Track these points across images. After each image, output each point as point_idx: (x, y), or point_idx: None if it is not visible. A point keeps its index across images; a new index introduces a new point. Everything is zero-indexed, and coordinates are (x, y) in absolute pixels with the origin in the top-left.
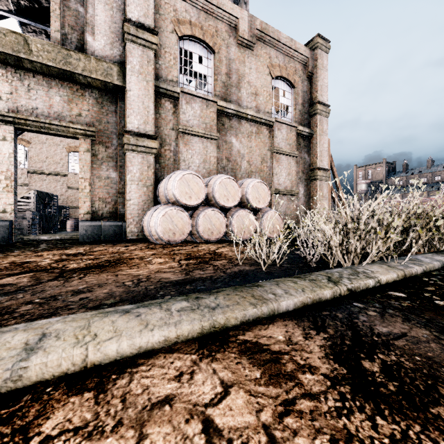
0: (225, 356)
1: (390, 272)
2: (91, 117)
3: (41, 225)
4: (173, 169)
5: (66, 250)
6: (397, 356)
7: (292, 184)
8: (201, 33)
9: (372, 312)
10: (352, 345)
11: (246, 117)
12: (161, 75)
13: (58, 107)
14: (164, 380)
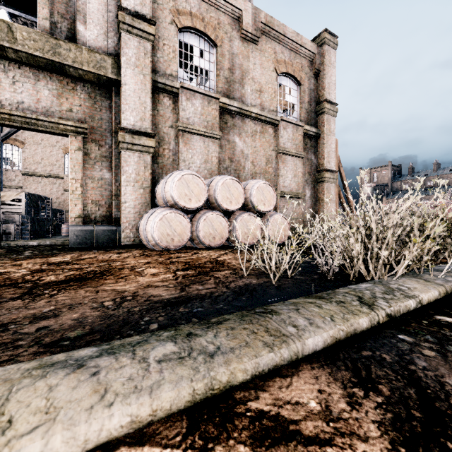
0: (230, 451)
1: (431, 289)
2: (83, 113)
3: (33, 229)
4: (172, 170)
5: (51, 257)
6: None
7: (298, 187)
8: (202, 25)
9: (428, 351)
10: (426, 419)
11: (250, 115)
12: (159, 69)
13: (47, 102)
14: None
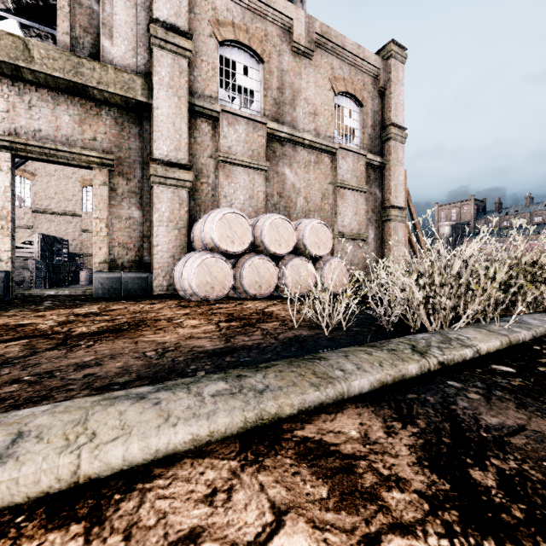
0: (277, 462)
1: (492, 339)
2: (109, 142)
3: (47, 276)
4: (211, 207)
5: (76, 308)
6: (518, 461)
7: (360, 226)
8: (247, 38)
9: (473, 394)
10: (453, 444)
11: (303, 143)
12: (196, 89)
13: (67, 129)
14: (188, 502)
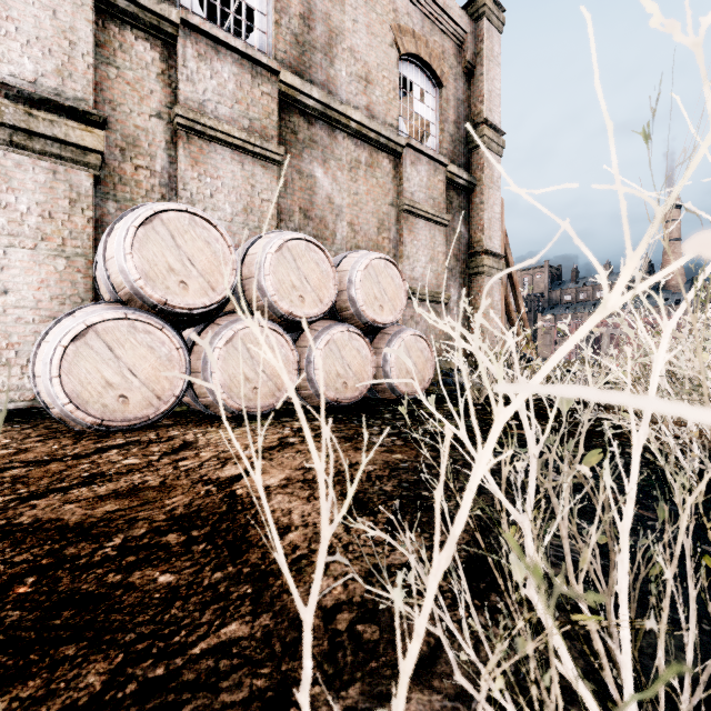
0: None
1: None
2: None
3: None
4: None
5: None
6: None
7: (438, 281)
8: None
9: None
10: None
11: (347, 125)
12: None
13: None
14: None
